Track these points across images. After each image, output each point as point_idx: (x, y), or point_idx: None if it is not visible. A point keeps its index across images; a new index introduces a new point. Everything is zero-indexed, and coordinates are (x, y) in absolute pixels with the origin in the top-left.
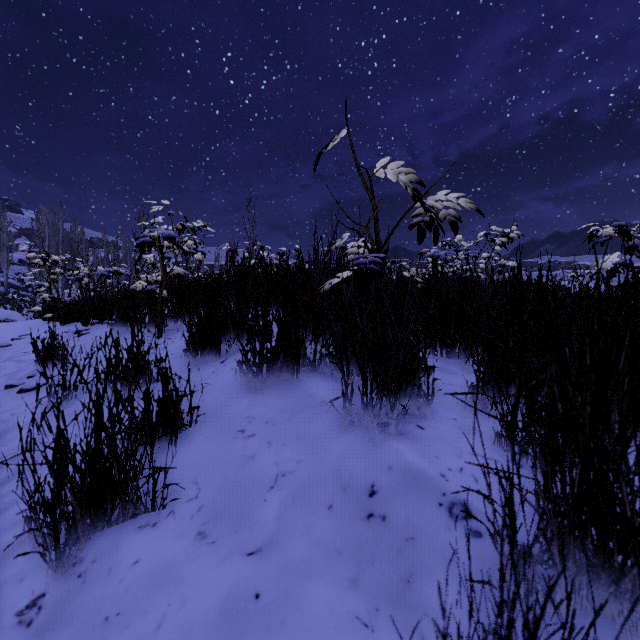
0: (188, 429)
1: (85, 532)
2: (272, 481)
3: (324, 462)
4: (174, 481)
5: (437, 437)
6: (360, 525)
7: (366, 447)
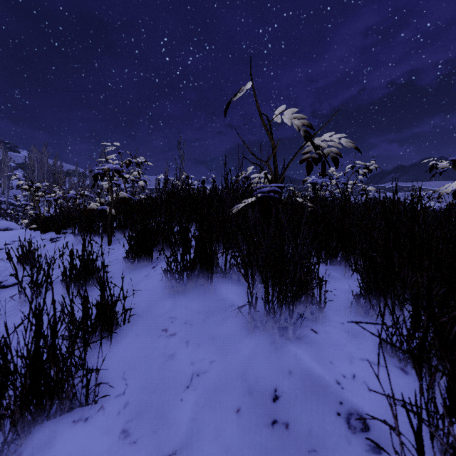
0: (122, 326)
1: (25, 427)
2: (188, 380)
3: (233, 363)
4: (107, 376)
5: (329, 341)
6: (265, 432)
7: (269, 350)
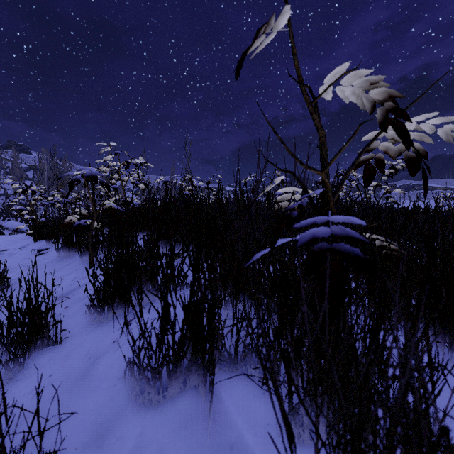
0: None
1: None
2: None
3: None
4: None
5: None
6: None
7: None
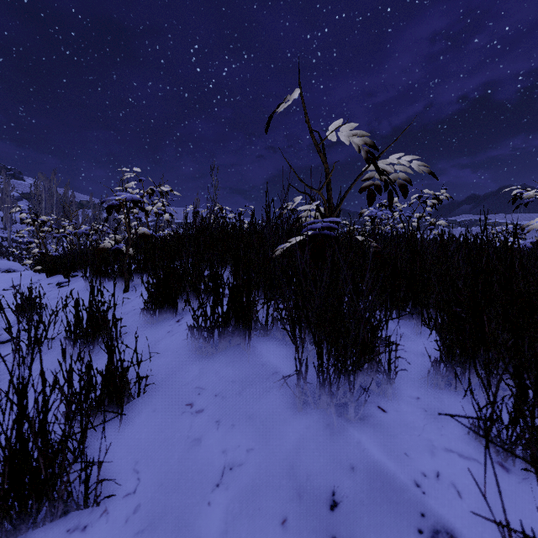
0: (137, 398)
1: None
2: (218, 476)
3: (276, 453)
4: (114, 466)
5: (402, 424)
6: None
7: (323, 436)
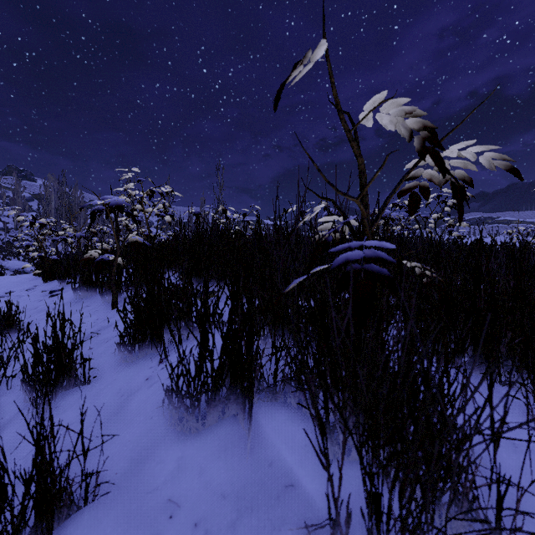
0: (82, 509)
1: None
2: None
3: None
4: None
5: None
6: None
7: None
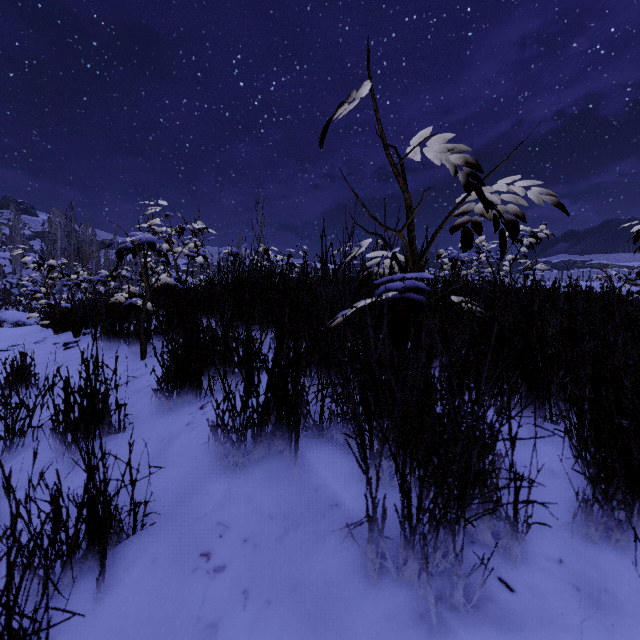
0: (132, 536)
1: None
2: None
3: None
4: None
5: (544, 619)
6: None
7: (414, 639)
